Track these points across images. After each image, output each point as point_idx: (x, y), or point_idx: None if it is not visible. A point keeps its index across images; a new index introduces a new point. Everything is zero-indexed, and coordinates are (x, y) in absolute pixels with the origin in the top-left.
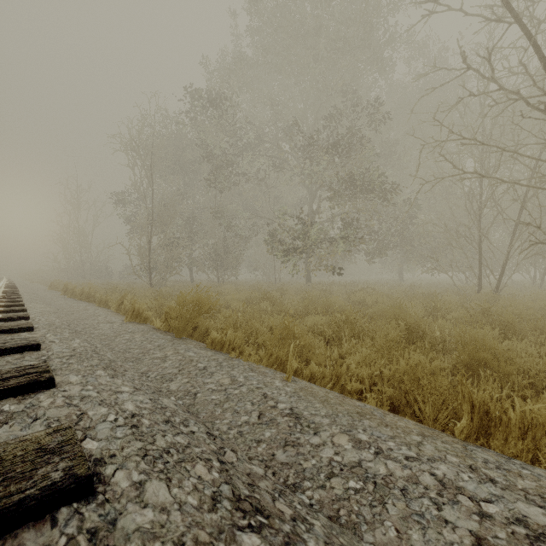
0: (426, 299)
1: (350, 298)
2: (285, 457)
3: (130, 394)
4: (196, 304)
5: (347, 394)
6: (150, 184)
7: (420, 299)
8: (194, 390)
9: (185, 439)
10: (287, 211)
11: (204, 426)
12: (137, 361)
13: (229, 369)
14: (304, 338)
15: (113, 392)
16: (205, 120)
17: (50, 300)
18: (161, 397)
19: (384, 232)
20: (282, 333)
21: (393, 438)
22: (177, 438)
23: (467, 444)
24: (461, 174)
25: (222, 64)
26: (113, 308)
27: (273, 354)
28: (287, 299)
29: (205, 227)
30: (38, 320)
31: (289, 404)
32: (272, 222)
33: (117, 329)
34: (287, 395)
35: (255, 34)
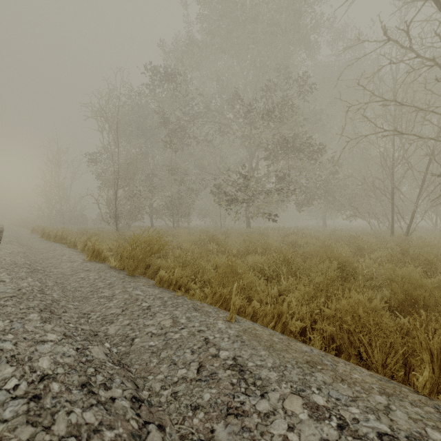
0: (348, 240)
1: (284, 240)
2: (227, 435)
3: (55, 344)
4: (148, 245)
5: (290, 334)
6: (116, 145)
7: (344, 240)
8: (132, 334)
9: (98, 417)
10: (231, 167)
11: (133, 385)
12: (84, 300)
13: (172, 309)
14: (246, 276)
15: (34, 342)
16: (162, 92)
17: (28, 242)
18: (92, 346)
19: (311, 186)
20: (226, 272)
21: (355, 402)
22: (88, 416)
23: (437, 405)
24: (382, 132)
25: (177, 46)
26: (79, 249)
27: (217, 292)
28: (231, 241)
29: (162, 181)
30: (3, 259)
31: (232, 353)
32: (218, 177)
33: (75, 268)
34: (230, 340)
35: (204, 21)
